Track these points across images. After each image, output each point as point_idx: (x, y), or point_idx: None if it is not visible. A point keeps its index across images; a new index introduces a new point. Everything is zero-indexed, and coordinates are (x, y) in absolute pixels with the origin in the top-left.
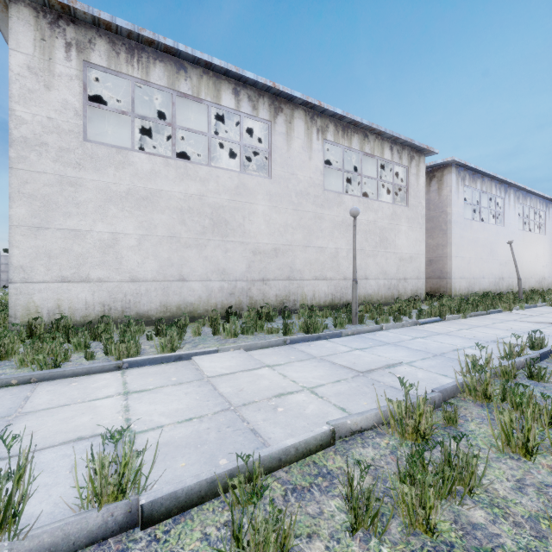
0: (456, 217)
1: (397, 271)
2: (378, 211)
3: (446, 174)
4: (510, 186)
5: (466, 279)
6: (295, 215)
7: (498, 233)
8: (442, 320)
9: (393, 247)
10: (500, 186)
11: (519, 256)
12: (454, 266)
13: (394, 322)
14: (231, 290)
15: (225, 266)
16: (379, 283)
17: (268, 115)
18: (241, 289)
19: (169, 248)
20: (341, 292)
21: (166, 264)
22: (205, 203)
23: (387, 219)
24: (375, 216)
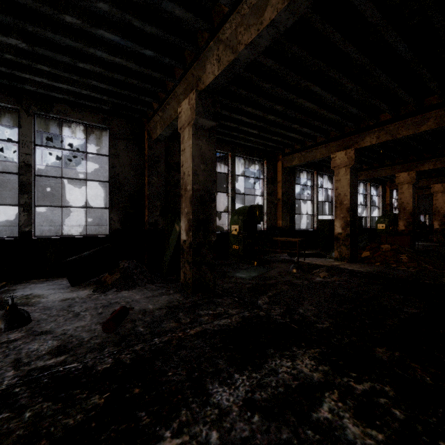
0: (237, 187)
1: None
2: None
3: None
4: None
5: None
6: (103, 189)
7: None
8: None
9: None
10: None
11: (297, 210)
12: None
13: None
14: (57, 231)
15: (52, 218)
16: None
17: (83, 135)
18: (63, 230)
19: (14, 209)
20: None
21: (12, 217)
22: (39, 185)
23: None
24: None
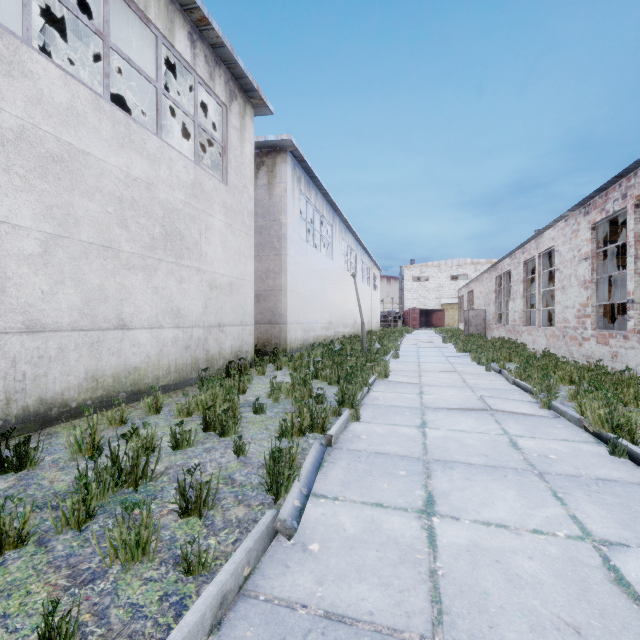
0: (292, 233)
1: (204, 309)
2: (159, 163)
3: (280, 163)
4: (336, 214)
5: (302, 325)
6: None
7: (329, 267)
8: (326, 448)
9: (197, 257)
10: (330, 210)
11: (342, 297)
12: (289, 306)
13: (183, 517)
14: None
15: None
16: (161, 337)
17: None
18: None
19: None
20: (16, 376)
21: None
22: None
23: (183, 191)
24: (151, 170)
